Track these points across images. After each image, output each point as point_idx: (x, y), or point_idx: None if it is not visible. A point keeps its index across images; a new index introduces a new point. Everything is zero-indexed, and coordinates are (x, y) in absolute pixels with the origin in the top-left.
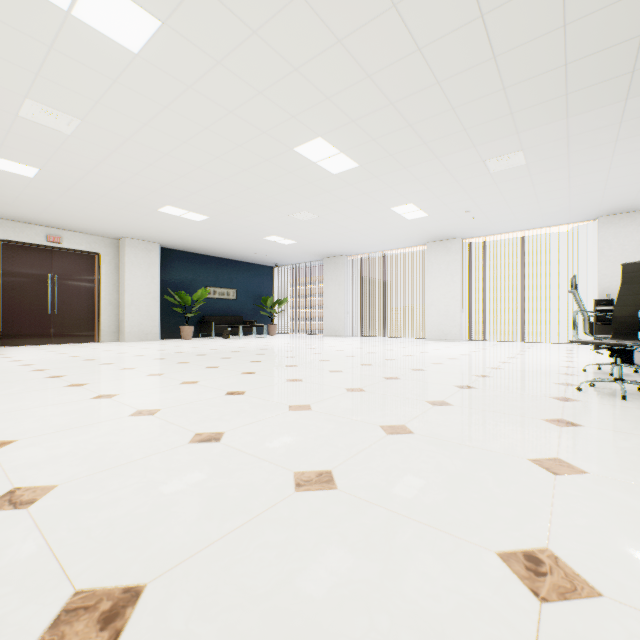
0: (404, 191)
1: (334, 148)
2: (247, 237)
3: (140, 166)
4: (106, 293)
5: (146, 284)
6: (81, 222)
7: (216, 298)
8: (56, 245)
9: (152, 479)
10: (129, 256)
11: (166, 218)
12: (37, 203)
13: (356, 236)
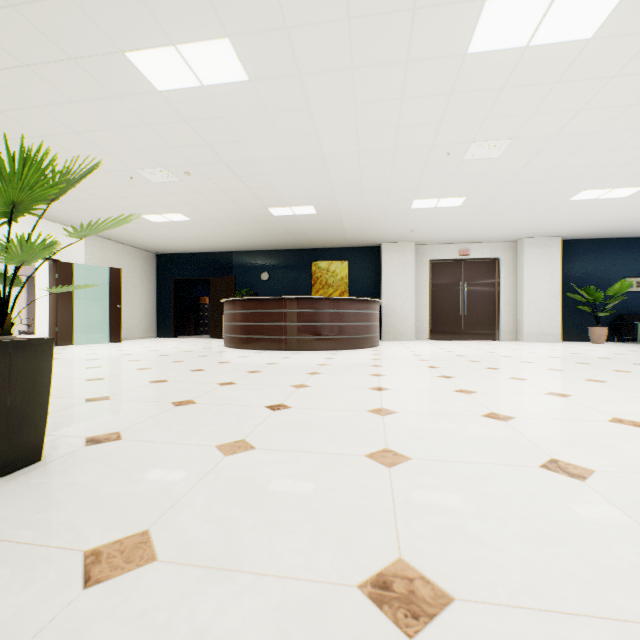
0: None
1: None
2: None
3: (559, 159)
4: (504, 295)
5: (544, 282)
6: (485, 233)
7: (639, 291)
8: (464, 257)
9: None
10: (526, 256)
11: (576, 206)
12: (456, 226)
13: None
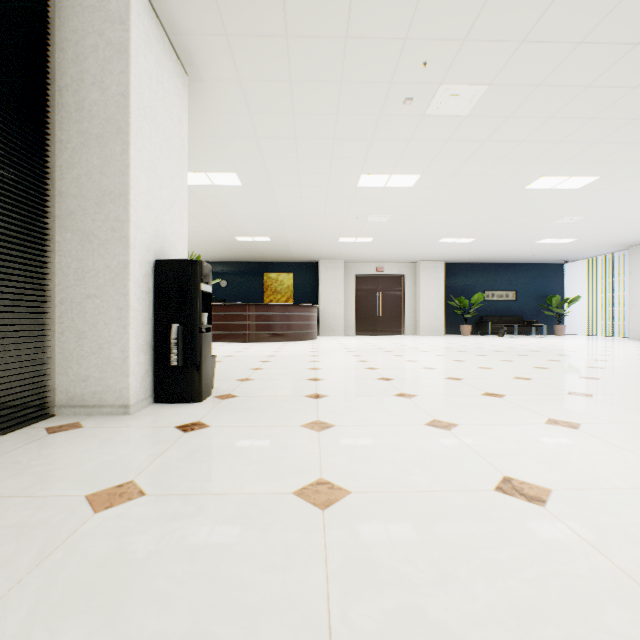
0: None
1: (561, 177)
2: (516, 245)
3: (421, 224)
4: (408, 301)
5: (433, 293)
6: (393, 257)
7: (493, 300)
8: (380, 273)
9: (404, 371)
10: (422, 274)
11: (444, 245)
12: (372, 252)
13: None
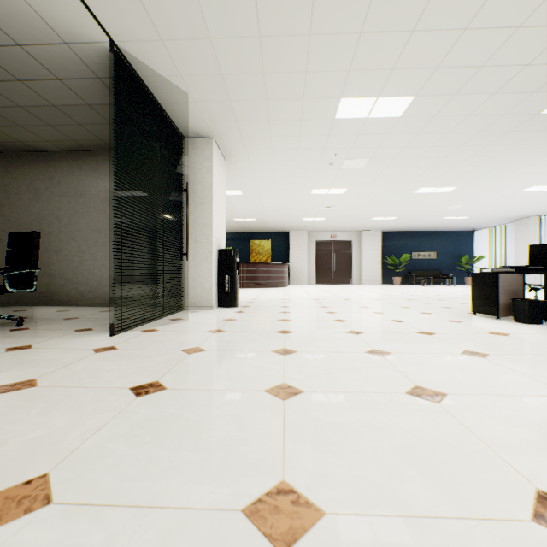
0: (512, 185)
1: (433, 188)
2: (429, 220)
3: (356, 210)
4: (354, 260)
5: (373, 254)
6: (342, 228)
7: (419, 259)
8: (334, 239)
9: (332, 300)
10: (364, 240)
11: (376, 221)
12: (326, 226)
13: (520, 206)
